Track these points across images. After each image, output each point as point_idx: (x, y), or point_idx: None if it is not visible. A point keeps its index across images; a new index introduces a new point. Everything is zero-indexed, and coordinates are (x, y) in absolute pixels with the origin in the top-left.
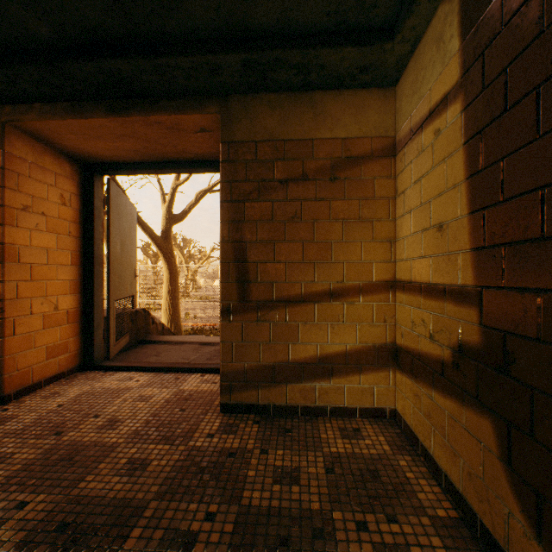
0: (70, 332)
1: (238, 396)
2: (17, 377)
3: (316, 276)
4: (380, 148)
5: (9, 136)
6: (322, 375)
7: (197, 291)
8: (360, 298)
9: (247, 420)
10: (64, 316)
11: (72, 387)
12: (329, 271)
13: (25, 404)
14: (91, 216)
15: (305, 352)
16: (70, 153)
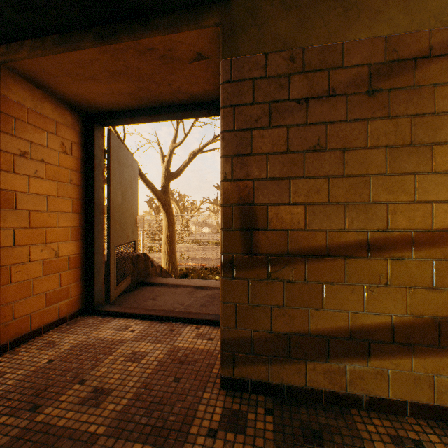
0: (71, 278)
1: (243, 370)
2: (14, 326)
3: (346, 222)
4: (444, 43)
5: (5, 79)
6: (355, 354)
7: (189, 236)
8: (411, 253)
9: (256, 405)
10: (65, 263)
11: (68, 336)
12: (366, 215)
13: (18, 356)
14: (92, 164)
15: (331, 321)
16: (70, 102)
